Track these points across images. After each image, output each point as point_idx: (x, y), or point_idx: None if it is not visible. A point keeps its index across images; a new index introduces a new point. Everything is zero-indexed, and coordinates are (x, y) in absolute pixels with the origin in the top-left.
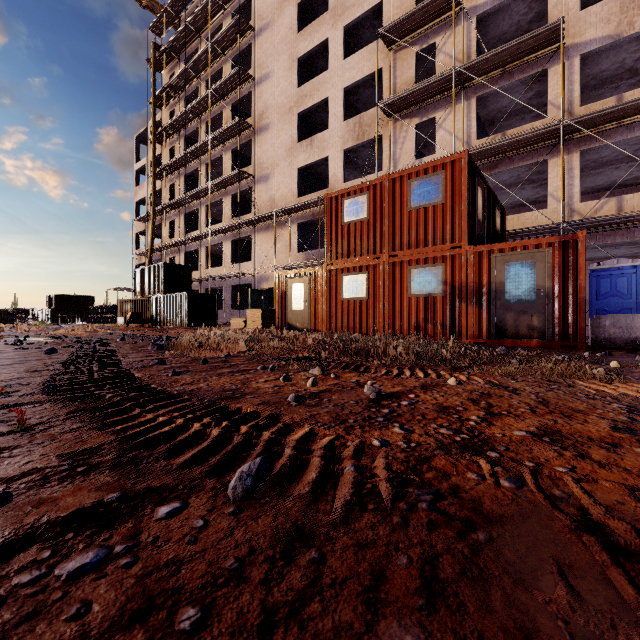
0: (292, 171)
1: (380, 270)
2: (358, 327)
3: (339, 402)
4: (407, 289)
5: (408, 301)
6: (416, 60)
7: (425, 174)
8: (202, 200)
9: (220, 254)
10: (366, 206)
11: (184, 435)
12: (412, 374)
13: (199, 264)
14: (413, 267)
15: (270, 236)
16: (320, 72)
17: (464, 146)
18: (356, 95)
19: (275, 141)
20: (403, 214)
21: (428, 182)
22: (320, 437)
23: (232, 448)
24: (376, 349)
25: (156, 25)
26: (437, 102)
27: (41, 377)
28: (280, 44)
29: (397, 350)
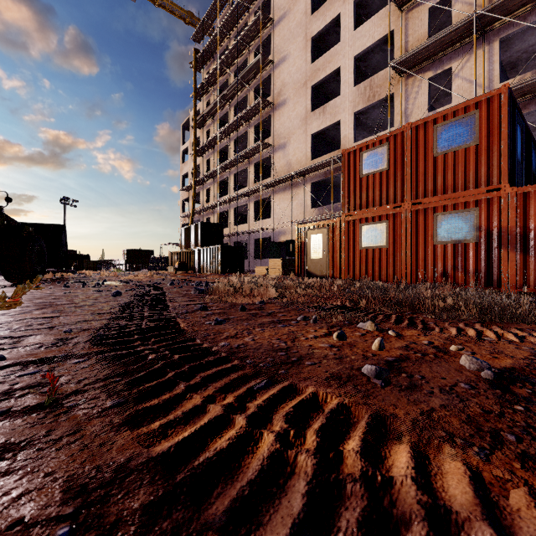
0: (306, 137)
1: (401, 218)
2: (377, 275)
3: (443, 384)
4: (432, 236)
5: (433, 248)
6: (429, 16)
7: (454, 117)
8: (231, 170)
9: (245, 214)
10: (386, 157)
11: (254, 466)
12: (498, 336)
13: (229, 222)
14: (439, 214)
15: (287, 196)
16: (331, 47)
17: (485, 91)
18: (366, 61)
19: (291, 113)
20: (427, 161)
21: (458, 124)
22: (496, 488)
23: (359, 532)
24: (423, 300)
25: (196, 34)
26: (453, 52)
27: (100, 321)
28: (295, 28)
29: (446, 301)
